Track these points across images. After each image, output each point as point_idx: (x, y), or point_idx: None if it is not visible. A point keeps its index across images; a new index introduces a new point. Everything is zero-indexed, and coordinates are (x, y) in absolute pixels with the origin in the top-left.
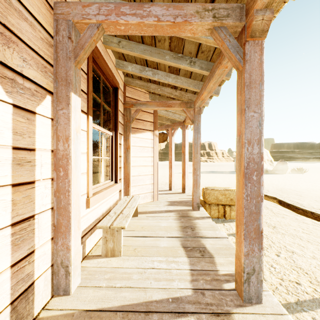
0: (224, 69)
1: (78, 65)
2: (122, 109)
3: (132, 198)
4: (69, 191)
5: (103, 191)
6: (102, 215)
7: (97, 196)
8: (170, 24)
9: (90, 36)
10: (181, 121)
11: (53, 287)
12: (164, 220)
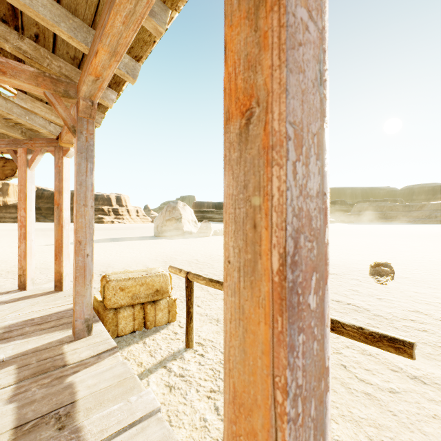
0: None
1: None
2: None
3: None
4: None
5: None
6: None
7: None
8: None
9: None
10: (52, 138)
11: None
12: None
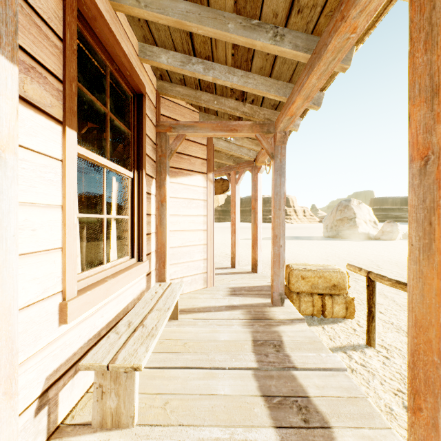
0: (348, 36)
1: None
2: (153, 135)
3: (169, 287)
4: None
5: (106, 282)
6: (106, 326)
7: (89, 295)
8: None
9: None
10: (250, 160)
11: None
12: (224, 327)
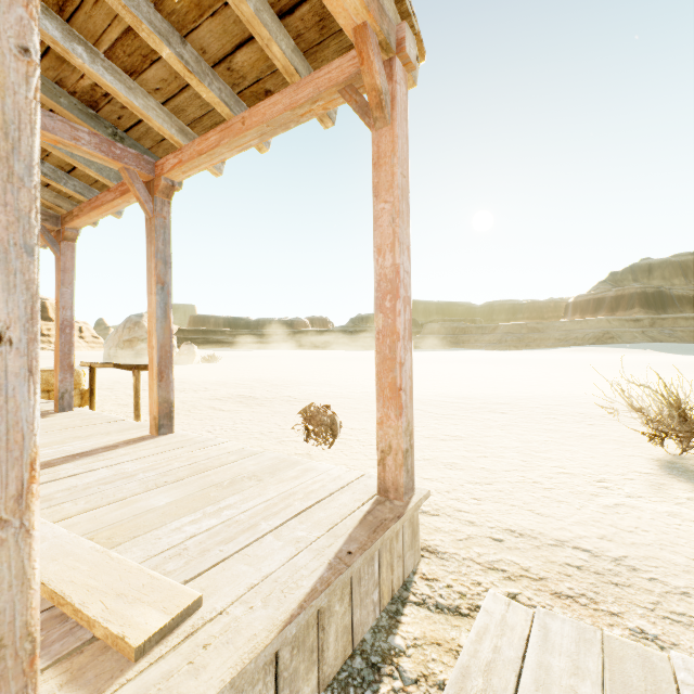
0: None
1: None
2: None
3: None
4: None
5: None
6: None
7: None
8: None
9: None
10: None
11: None
12: None
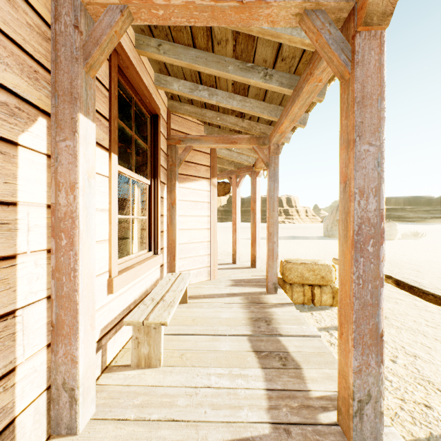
0: (317, 84)
1: (91, 71)
2: (165, 147)
3: (179, 276)
4: (76, 269)
5: (134, 267)
6: (133, 302)
7: (125, 275)
8: (235, 6)
9: (109, 24)
10: (249, 166)
11: (51, 423)
12: (225, 309)
